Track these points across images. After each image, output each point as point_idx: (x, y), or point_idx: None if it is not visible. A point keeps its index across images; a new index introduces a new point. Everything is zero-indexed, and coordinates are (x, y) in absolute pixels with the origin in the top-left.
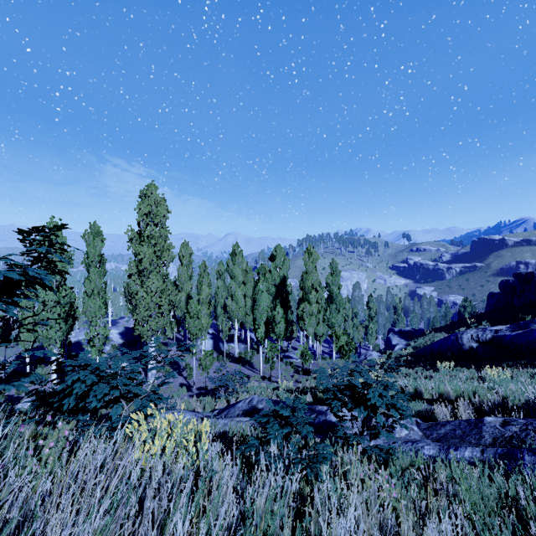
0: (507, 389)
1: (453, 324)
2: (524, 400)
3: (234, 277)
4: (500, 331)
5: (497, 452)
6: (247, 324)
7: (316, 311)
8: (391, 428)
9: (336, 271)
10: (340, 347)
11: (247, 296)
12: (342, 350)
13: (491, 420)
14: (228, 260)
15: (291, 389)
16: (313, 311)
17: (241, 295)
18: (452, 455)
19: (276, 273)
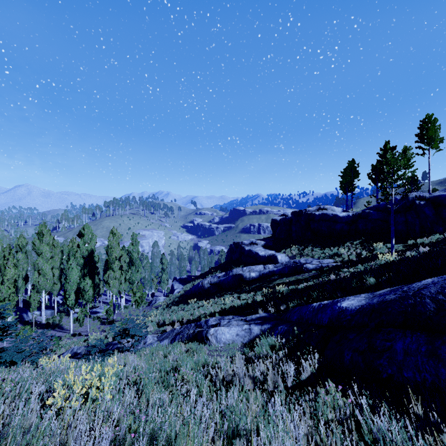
0: (197, 312)
1: (208, 271)
2: (196, 316)
3: (42, 254)
4: (220, 277)
5: (172, 338)
6: (54, 292)
7: (119, 276)
8: (139, 340)
9: (136, 242)
10: (135, 300)
11: (54, 267)
12: (136, 302)
13: (178, 327)
14: (34, 239)
15: (98, 337)
16: (117, 276)
17: (49, 269)
18: (161, 343)
19: (85, 247)
